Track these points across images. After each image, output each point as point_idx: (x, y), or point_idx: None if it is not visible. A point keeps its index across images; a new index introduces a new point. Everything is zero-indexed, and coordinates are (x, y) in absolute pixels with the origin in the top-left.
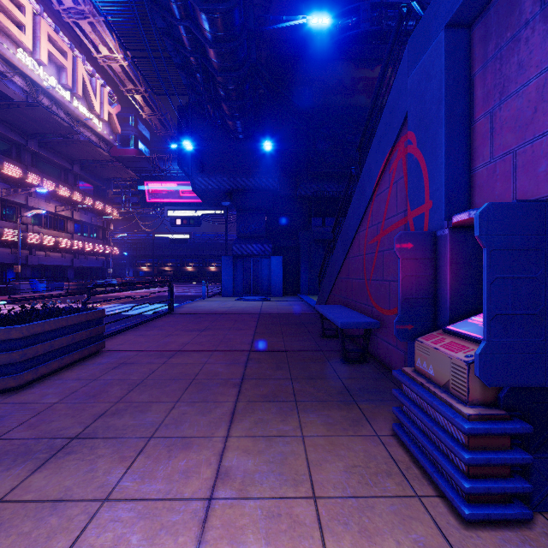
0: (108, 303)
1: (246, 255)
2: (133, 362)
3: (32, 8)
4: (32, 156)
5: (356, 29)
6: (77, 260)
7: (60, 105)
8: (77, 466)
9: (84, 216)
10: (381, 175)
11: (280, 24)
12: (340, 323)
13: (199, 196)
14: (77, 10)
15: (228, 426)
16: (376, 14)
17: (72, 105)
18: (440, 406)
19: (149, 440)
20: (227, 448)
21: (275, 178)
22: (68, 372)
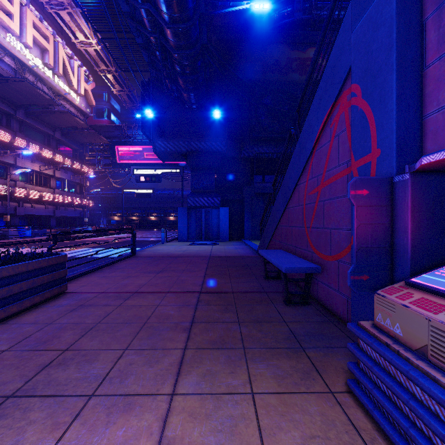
0: (82, 247)
1: (198, 206)
2: (91, 304)
3: (20, 0)
4: (20, 124)
5: (291, 18)
6: (58, 211)
7: (44, 82)
8: (2, 437)
9: (64, 174)
10: (322, 131)
11: (227, 9)
12: (284, 268)
13: (159, 157)
14: (58, 2)
15: (174, 380)
16: (307, 5)
17: (54, 82)
18: (420, 379)
19: (89, 399)
20: (171, 410)
21: (223, 142)
22: (27, 315)
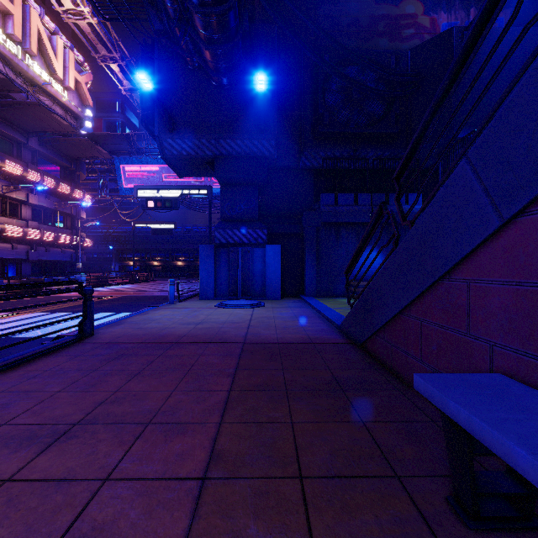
0: (34, 310)
1: (232, 244)
2: None
3: None
4: None
5: None
6: (34, 253)
7: (8, 62)
8: None
9: (45, 200)
10: None
11: None
12: None
13: (172, 168)
14: None
15: None
16: None
17: (24, 64)
18: None
19: None
20: None
21: (271, 140)
22: None
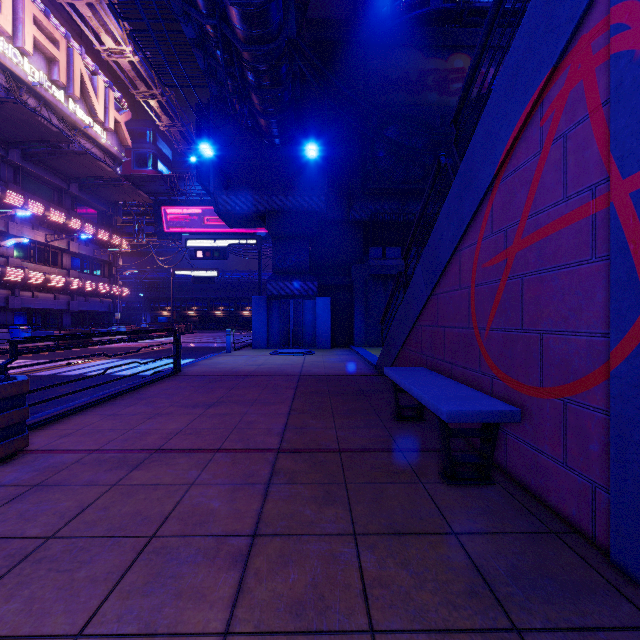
0: (102, 358)
1: (284, 296)
2: (59, 481)
3: None
4: (14, 171)
5: (425, 8)
6: (75, 303)
7: (51, 108)
8: None
9: (84, 248)
10: (517, 137)
11: None
12: (445, 412)
13: (224, 220)
14: None
15: None
16: None
17: (67, 109)
18: None
19: None
20: None
21: (321, 196)
22: None
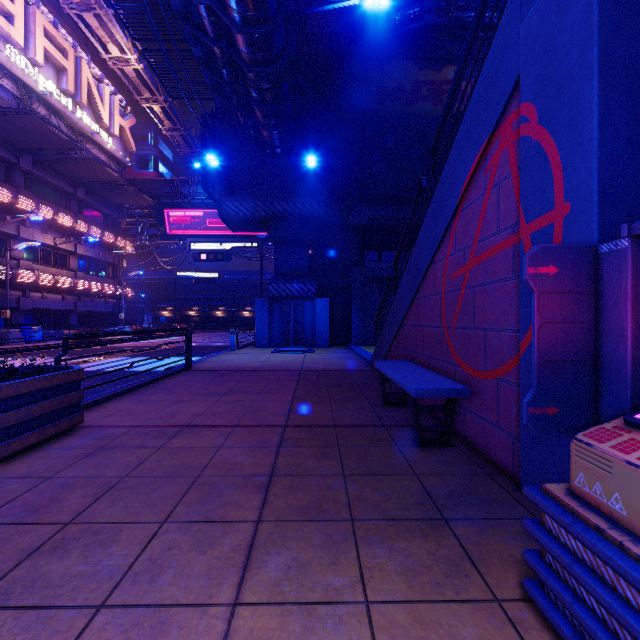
0: (114, 356)
1: (285, 297)
2: (117, 446)
3: None
4: (25, 176)
5: (419, 22)
6: (82, 303)
7: (60, 116)
8: None
9: (90, 250)
10: (471, 179)
11: (327, 6)
12: (413, 390)
13: (227, 225)
14: None
15: (239, 578)
16: (443, 3)
17: (75, 116)
18: None
19: (95, 614)
20: (231, 634)
21: (320, 202)
22: (17, 464)
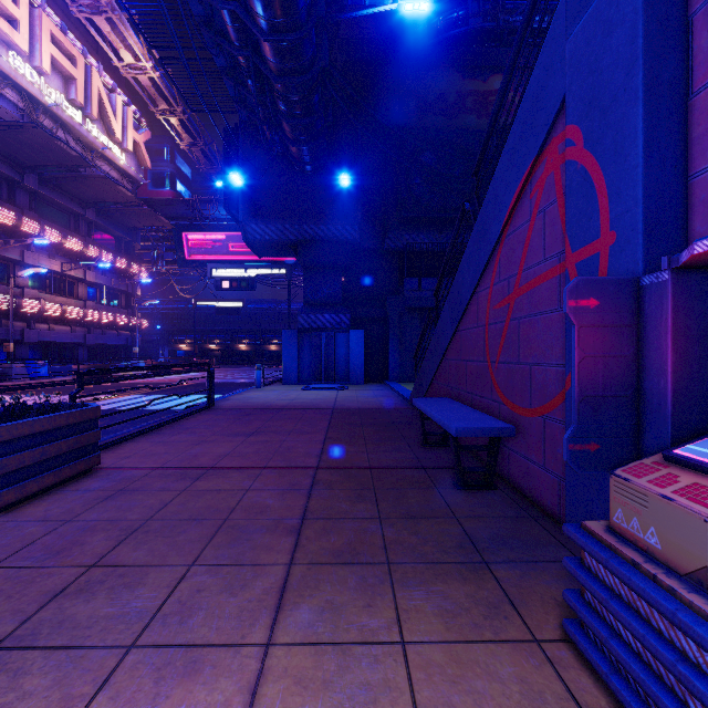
0: (128, 393)
1: (315, 329)
2: (137, 488)
3: None
4: (30, 196)
5: (463, 26)
6: (92, 336)
7: (68, 129)
8: None
9: (101, 277)
10: (516, 204)
11: (361, 11)
12: (454, 429)
13: (252, 250)
14: (90, 2)
15: (271, 620)
16: (490, 6)
17: (84, 129)
18: (698, 627)
19: (126, 653)
20: (265, 673)
21: (354, 225)
22: (33, 507)
